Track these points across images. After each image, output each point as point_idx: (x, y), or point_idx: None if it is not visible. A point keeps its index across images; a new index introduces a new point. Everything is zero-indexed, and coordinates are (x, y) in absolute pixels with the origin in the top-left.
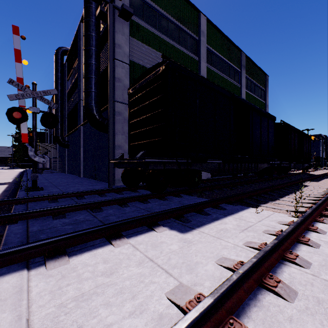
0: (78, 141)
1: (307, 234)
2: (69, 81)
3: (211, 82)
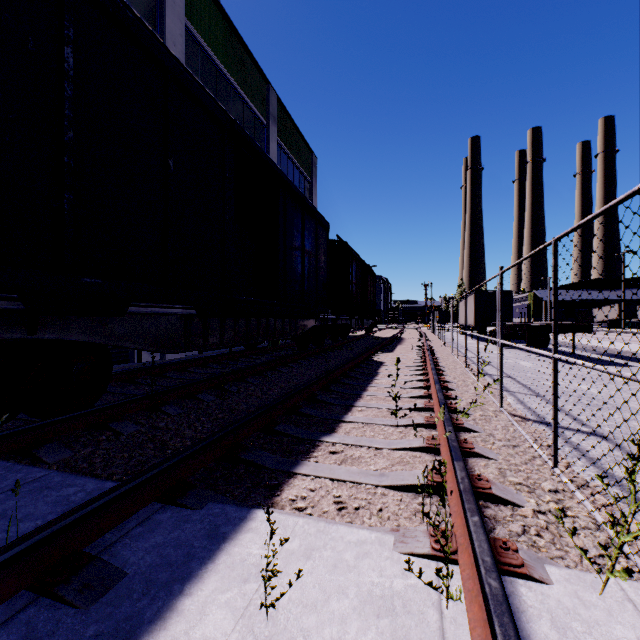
0: None
1: None
2: None
3: (147, 29)
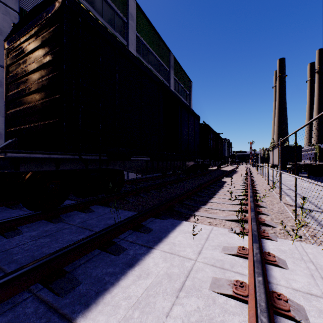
0: None
1: (270, 275)
2: None
3: (136, 58)
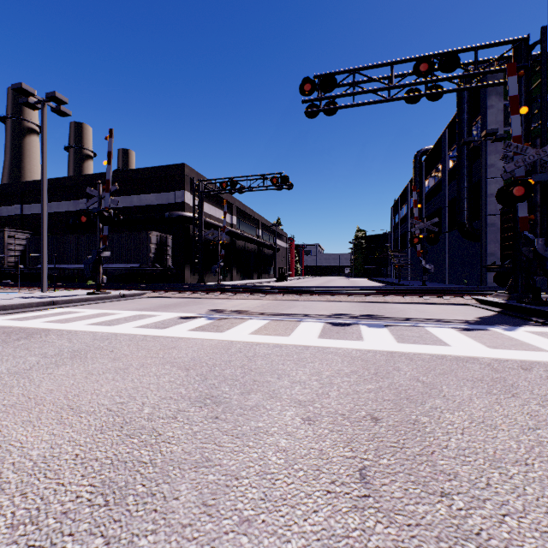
0: (441, 248)
1: None
2: (427, 182)
3: None
